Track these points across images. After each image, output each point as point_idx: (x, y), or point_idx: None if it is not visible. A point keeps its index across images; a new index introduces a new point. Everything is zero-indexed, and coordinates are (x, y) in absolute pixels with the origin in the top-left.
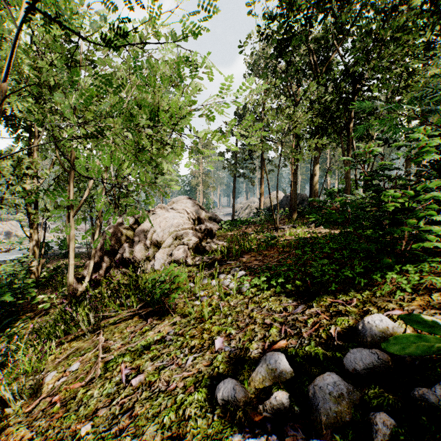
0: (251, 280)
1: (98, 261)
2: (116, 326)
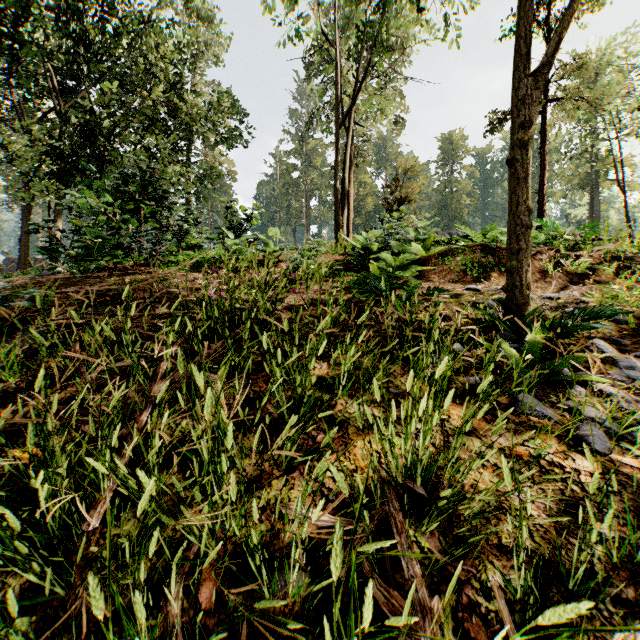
0: None
1: None
2: None
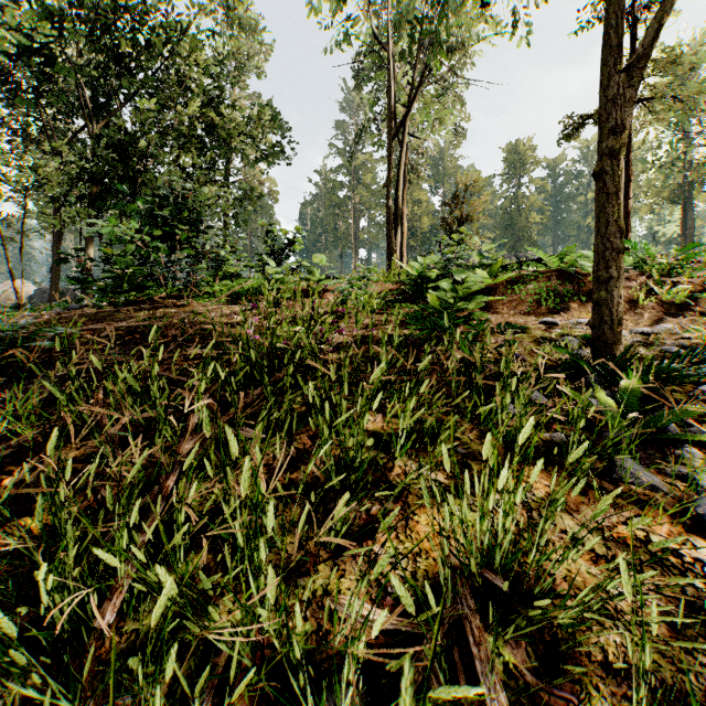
0: None
1: None
2: None
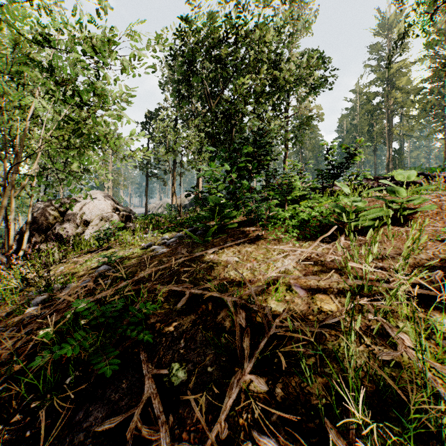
0: (159, 233)
1: (29, 237)
2: (76, 258)
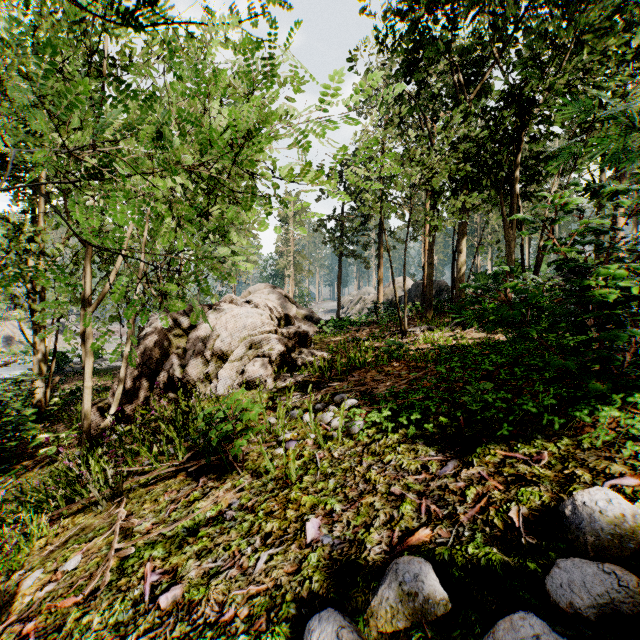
0: (367, 413)
1: (132, 382)
2: (149, 489)
